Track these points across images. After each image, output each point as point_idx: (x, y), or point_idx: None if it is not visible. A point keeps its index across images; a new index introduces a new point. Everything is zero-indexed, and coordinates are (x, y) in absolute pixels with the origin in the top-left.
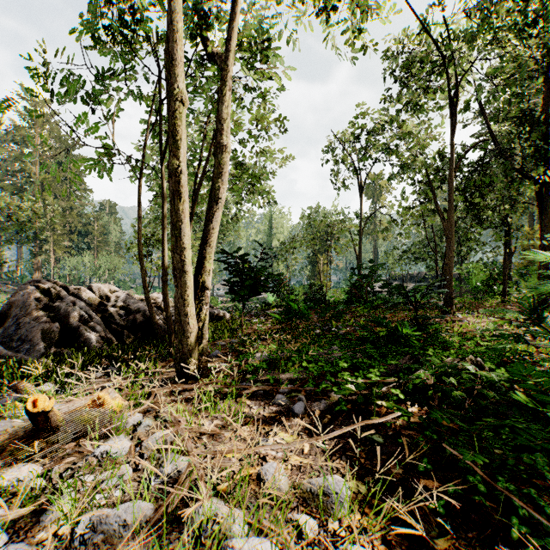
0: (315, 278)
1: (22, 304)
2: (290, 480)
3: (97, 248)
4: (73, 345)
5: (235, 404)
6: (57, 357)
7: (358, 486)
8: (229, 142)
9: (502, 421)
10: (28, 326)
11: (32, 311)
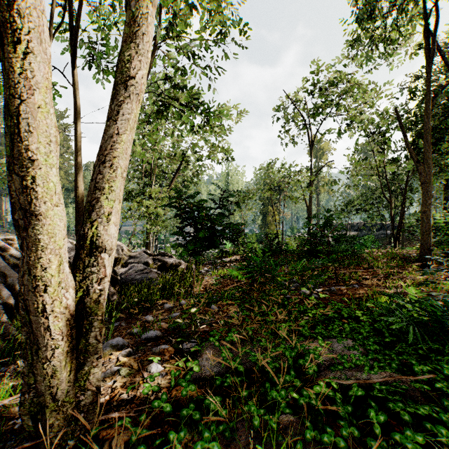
0: (266, 227)
1: None
2: None
3: None
4: None
5: None
6: None
7: None
8: None
9: None
10: None
11: None
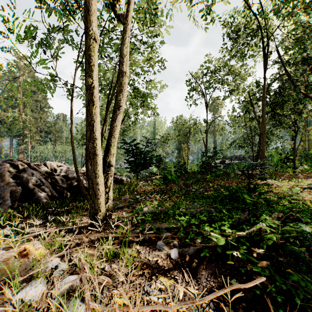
0: (180, 157)
1: (0, 174)
2: None
3: (55, 141)
4: (30, 200)
5: (128, 249)
6: (19, 208)
7: None
8: (127, 69)
9: None
10: (3, 188)
11: (6, 179)
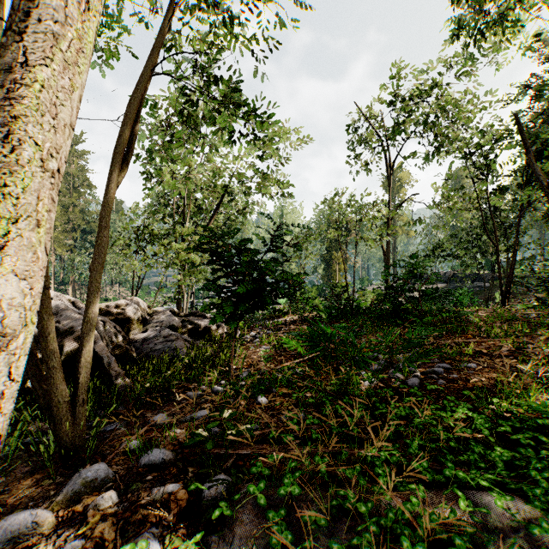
0: (330, 277)
1: None
2: None
3: None
4: None
5: None
6: None
7: None
8: None
9: None
10: None
11: None
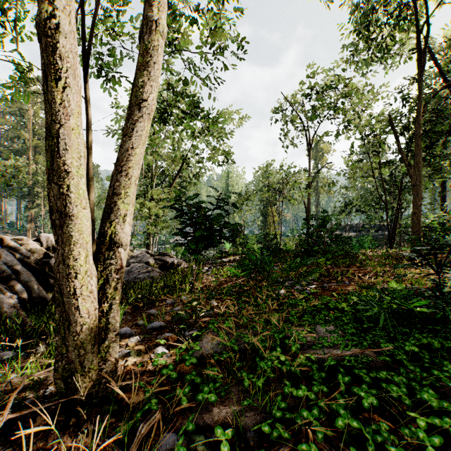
0: (266, 227)
1: None
2: None
3: None
4: None
5: None
6: None
7: None
8: (162, 18)
9: None
10: None
11: None
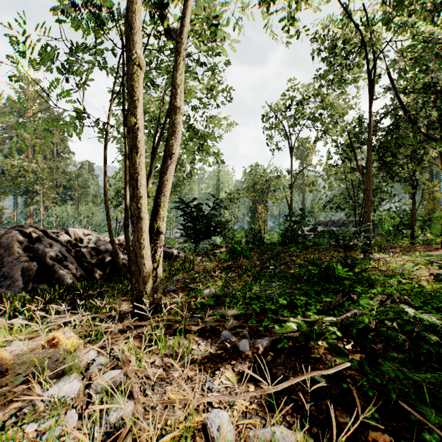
0: (254, 223)
1: (7, 246)
2: (235, 430)
3: (78, 199)
4: (48, 281)
5: (184, 340)
6: (34, 292)
7: (306, 439)
8: (181, 104)
9: (436, 360)
10: (11, 265)
11: (14, 252)
